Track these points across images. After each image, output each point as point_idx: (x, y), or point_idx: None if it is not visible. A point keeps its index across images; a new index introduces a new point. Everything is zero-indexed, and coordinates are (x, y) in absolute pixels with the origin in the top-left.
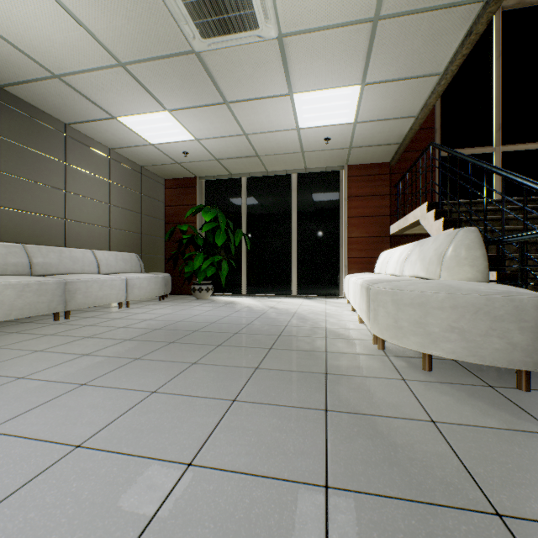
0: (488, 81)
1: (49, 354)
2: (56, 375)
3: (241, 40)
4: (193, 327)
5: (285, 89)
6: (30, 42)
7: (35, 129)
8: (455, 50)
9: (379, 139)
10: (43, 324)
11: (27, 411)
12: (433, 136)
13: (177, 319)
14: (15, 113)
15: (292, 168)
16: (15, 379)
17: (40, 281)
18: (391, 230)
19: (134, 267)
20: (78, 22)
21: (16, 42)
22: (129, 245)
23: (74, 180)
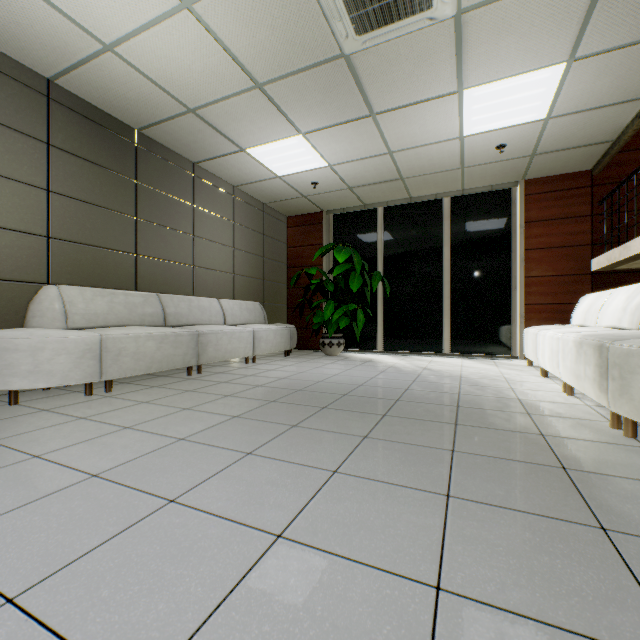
0: None
1: (198, 413)
2: (216, 439)
3: (405, 29)
4: (340, 389)
5: (452, 85)
6: (170, 76)
7: (167, 172)
8: None
9: (580, 137)
10: (178, 378)
11: (204, 481)
12: None
13: (315, 378)
14: (150, 156)
15: (443, 191)
16: (177, 440)
17: (176, 332)
18: (593, 265)
19: (258, 318)
20: (220, 43)
21: (157, 79)
22: (252, 293)
23: (201, 223)
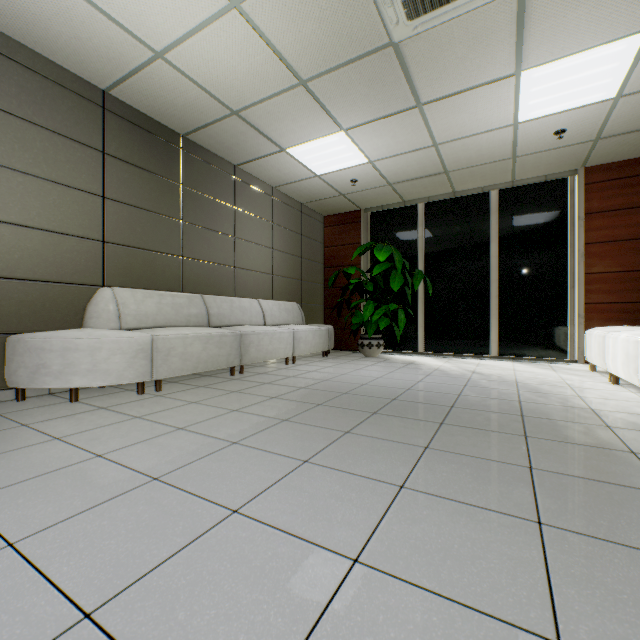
0: None
1: (246, 415)
2: (269, 444)
3: (462, 8)
4: (387, 393)
5: (510, 67)
6: (216, 79)
7: (210, 175)
8: None
9: None
10: (222, 378)
11: (264, 490)
12: None
13: (359, 381)
14: (194, 160)
15: (491, 183)
16: (230, 444)
17: (220, 333)
18: None
19: (296, 318)
20: (265, 42)
21: (204, 83)
22: (290, 294)
23: (241, 225)
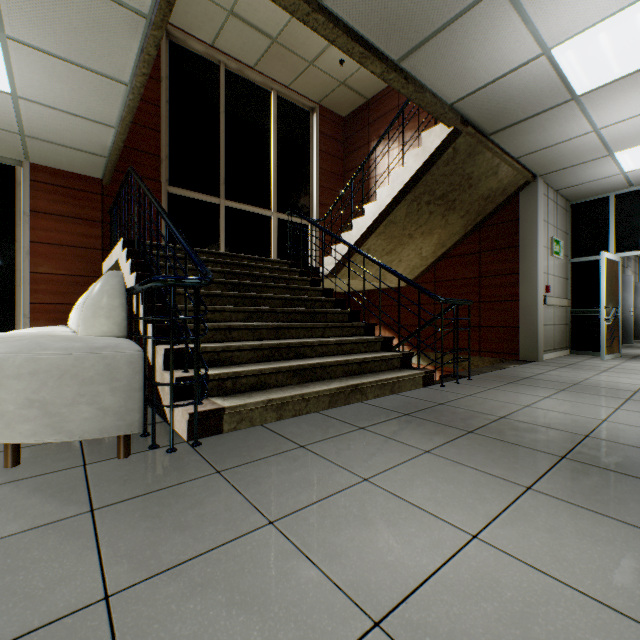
0: (216, 131)
1: None
2: None
3: None
4: None
5: None
6: None
7: None
8: (135, 62)
9: (72, 139)
10: None
11: None
12: (160, 166)
13: None
14: None
15: None
16: None
17: None
18: (104, 269)
19: None
20: None
21: None
22: None
23: None
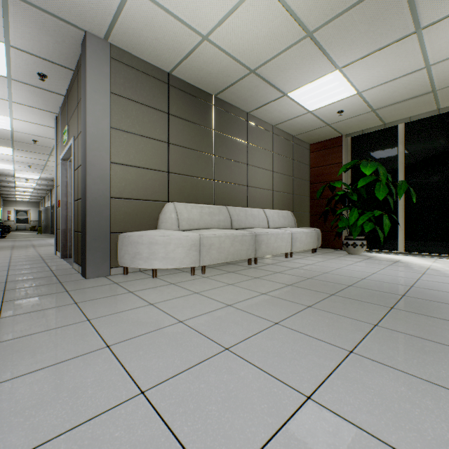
0: None
1: (274, 299)
2: (306, 328)
3: None
4: (392, 289)
5: None
6: (242, 47)
7: (231, 121)
8: None
9: None
10: (243, 266)
11: (325, 378)
12: None
13: (356, 275)
14: (221, 112)
15: None
16: (273, 323)
17: (242, 233)
18: None
19: (290, 223)
20: (283, 6)
21: (233, 52)
22: (285, 204)
23: (251, 155)
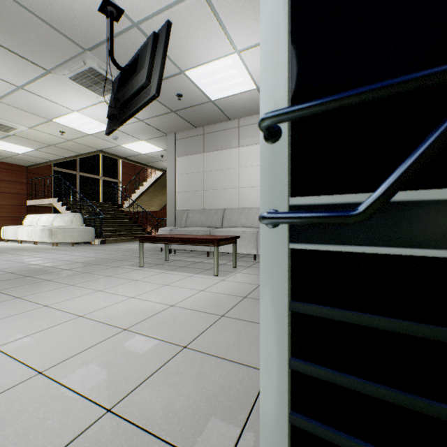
0: None
1: None
2: None
3: None
4: None
5: None
6: None
7: None
8: (72, 156)
9: (29, 160)
10: None
11: None
12: None
13: None
14: None
15: None
16: None
17: None
18: (29, 203)
19: None
20: None
21: None
22: None
23: None
